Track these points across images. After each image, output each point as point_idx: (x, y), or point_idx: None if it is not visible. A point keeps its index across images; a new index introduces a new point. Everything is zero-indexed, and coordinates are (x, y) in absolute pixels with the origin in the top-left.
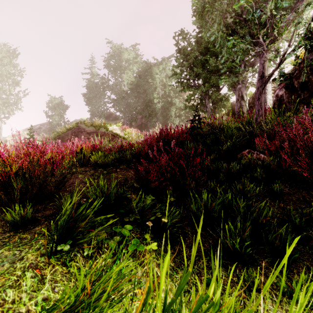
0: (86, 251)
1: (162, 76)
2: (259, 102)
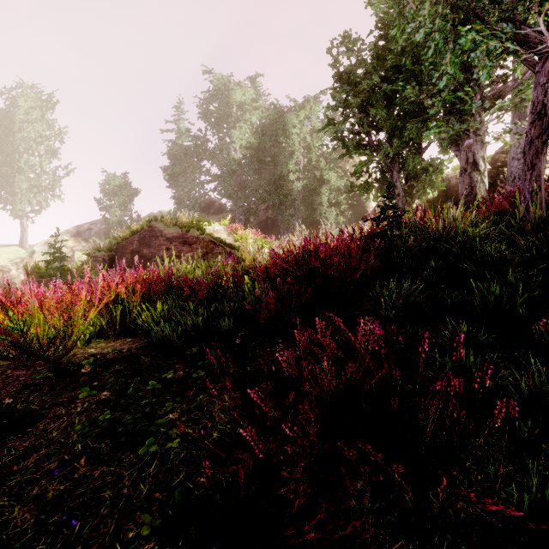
0: None
1: (304, 130)
2: (535, 173)
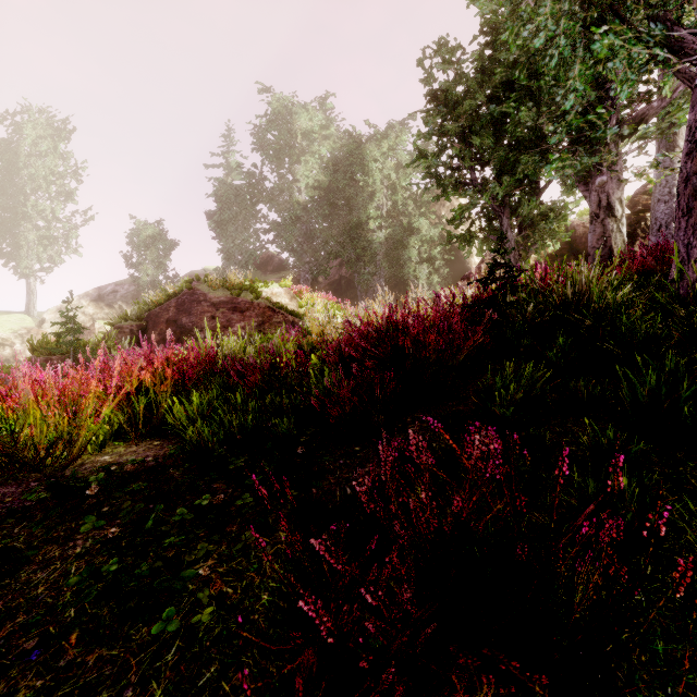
0: None
1: (387, 165)
2: (692, 220)
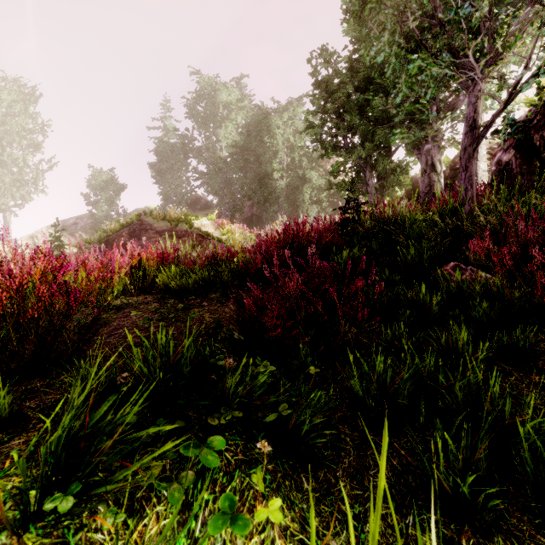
0: (110, 517)
1: (287, 131)
2: (468, 174)
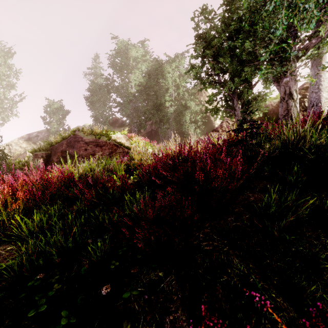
0: None
1: (175, 75)
2: None
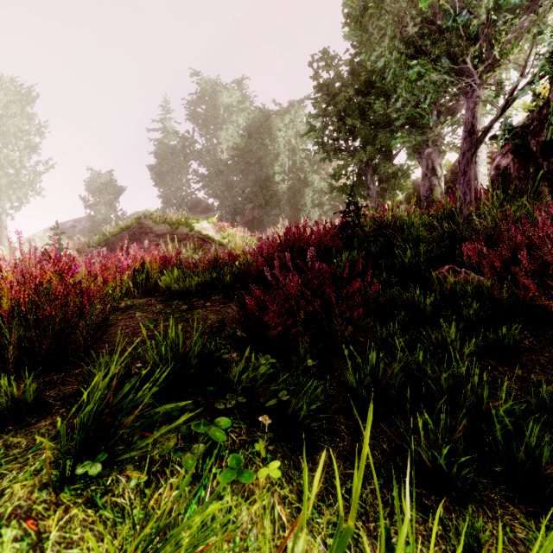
0: (134, 478)
1: (289, 133)
2: (467, 179)
